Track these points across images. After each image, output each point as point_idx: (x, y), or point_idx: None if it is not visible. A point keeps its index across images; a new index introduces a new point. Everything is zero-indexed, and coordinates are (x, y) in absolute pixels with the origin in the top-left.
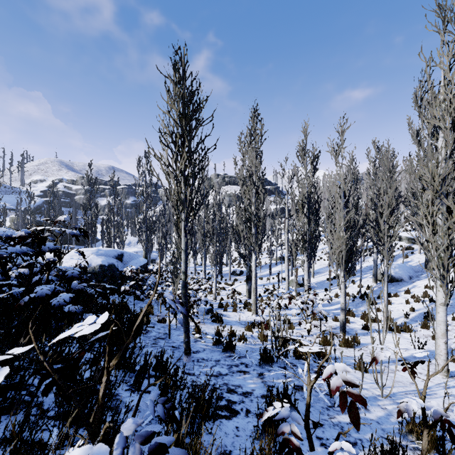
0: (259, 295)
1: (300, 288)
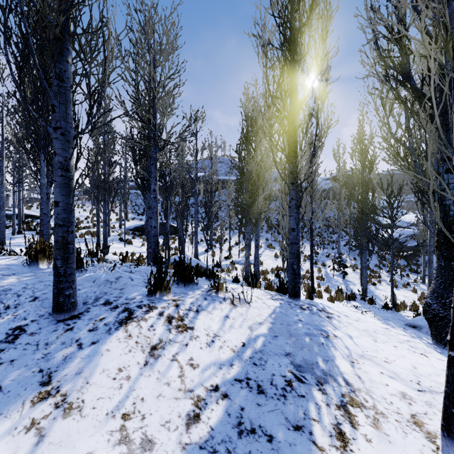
0: None
1: None
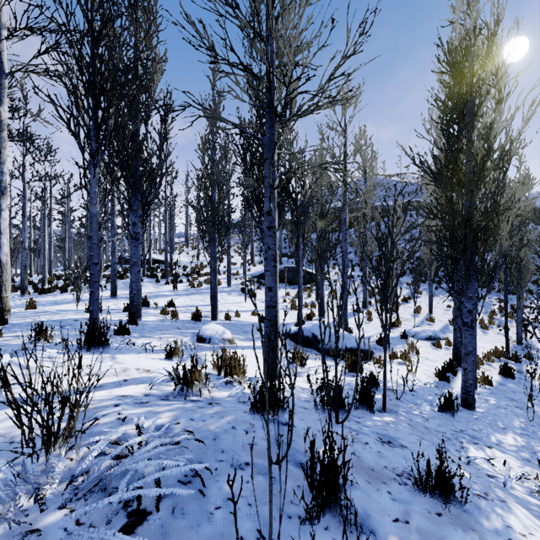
0: None
1: None
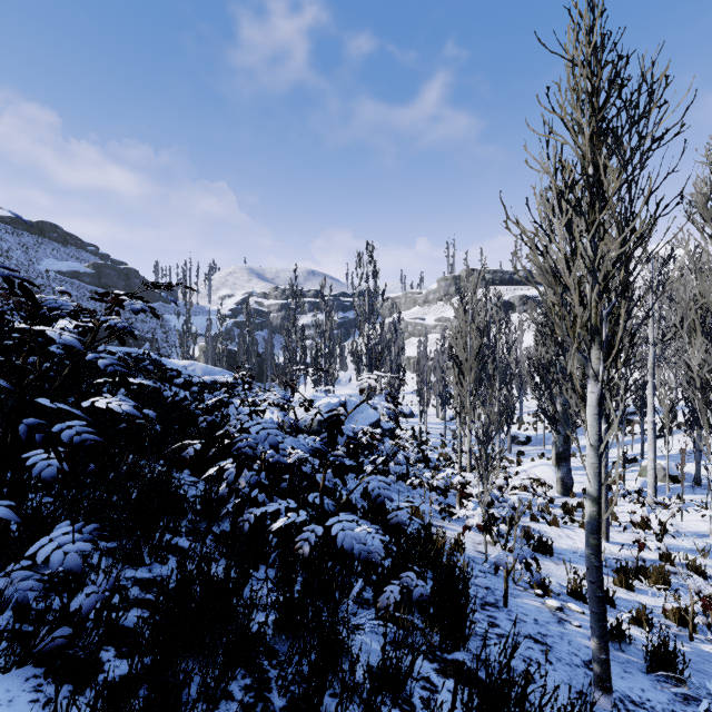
0: (584, 491)
1: (674, 486)
